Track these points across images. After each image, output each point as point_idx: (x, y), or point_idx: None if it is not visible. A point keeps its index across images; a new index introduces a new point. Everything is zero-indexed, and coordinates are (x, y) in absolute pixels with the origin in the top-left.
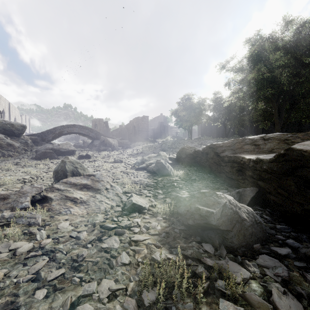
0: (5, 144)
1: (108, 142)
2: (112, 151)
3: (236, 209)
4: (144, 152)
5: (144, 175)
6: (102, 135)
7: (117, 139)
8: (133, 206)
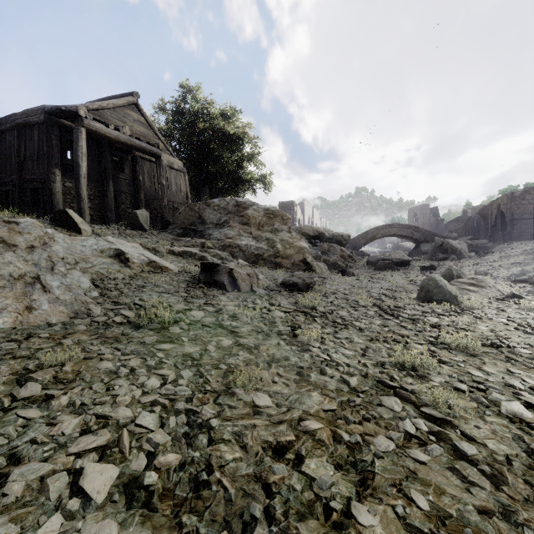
0: (347, 256)
1: (450, 247)
2: (458, 261)
3: None
4: (525, 261)
5: (524, 285)
6: (435, 235)
7: (462, 239)
8: (514, 295)
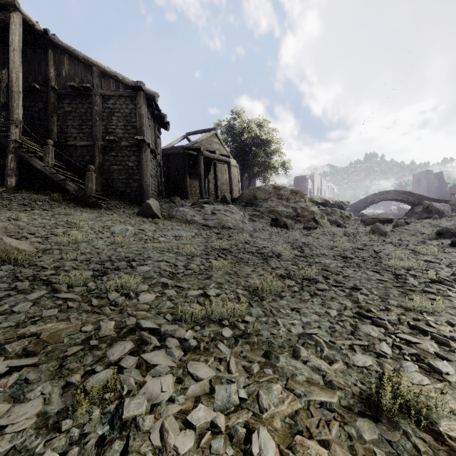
0: (345, 216)
1: (434, 208)
2: (437, 219)
3: (448, 229)
4: None
5: None
6: (428, 199)
7: (454, 201)
8: (423, 233)
